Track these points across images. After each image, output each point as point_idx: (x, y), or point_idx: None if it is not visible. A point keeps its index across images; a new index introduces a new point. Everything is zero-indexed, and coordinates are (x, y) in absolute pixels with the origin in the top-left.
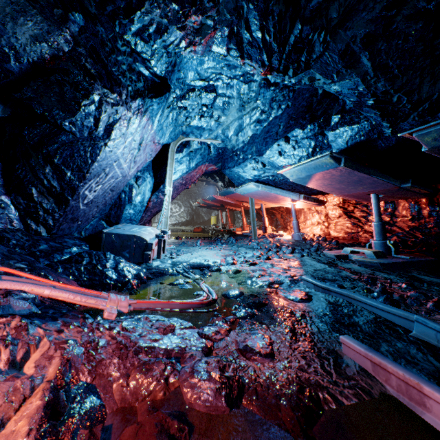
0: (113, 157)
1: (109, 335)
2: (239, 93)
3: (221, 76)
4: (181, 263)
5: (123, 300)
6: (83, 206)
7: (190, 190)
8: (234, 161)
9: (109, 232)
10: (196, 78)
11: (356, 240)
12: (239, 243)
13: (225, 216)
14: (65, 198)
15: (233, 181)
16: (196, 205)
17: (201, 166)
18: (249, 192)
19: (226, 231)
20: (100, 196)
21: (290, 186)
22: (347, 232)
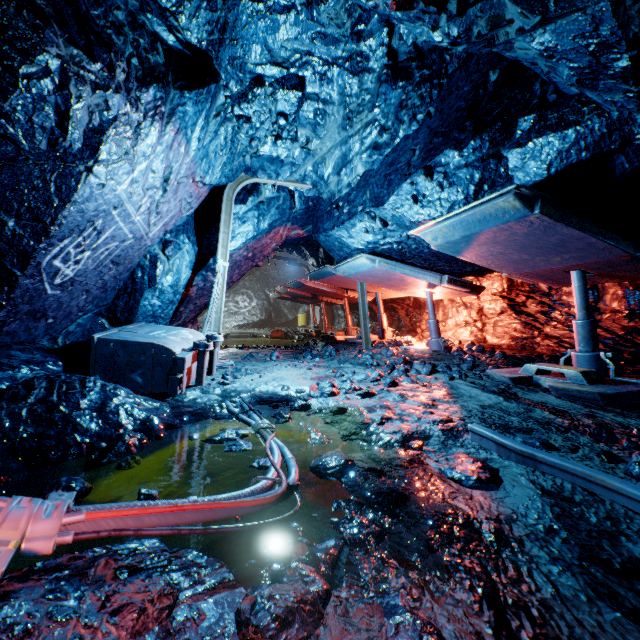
0: (110, 197)
1: None
2: (343, 93)
3: (311, 59)
4: (239, 394)
5: (44, 518)
6: (54, 290)
7: (267, 274)
8: (334, 218)
9: (105, 338)
10: (265, 58)
11: (532, 351)
12: (342, 356)
13: (319, 314)
14: (7, 272)
15: (332, 253)
16: (274, 296)
17: (278, 227)
18: (359, 272)
19: (321, 336)
20: (90, 273)
21: (427, 261)
22: (515, 338)
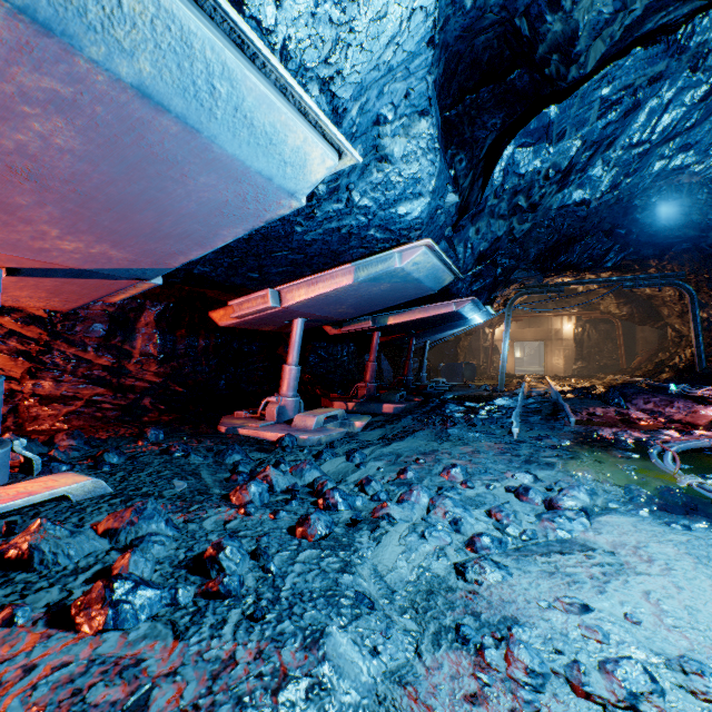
0: None
1: None
2: None
3: None
4: None
5: None
6: None
7: None
8: None
9: None
10: None
11: (52, 429)
12: (198, 675)
13: None
14: None
15: None
16: None
17: None
18: (176, 118)
19: None
20: None
21: None
22: None
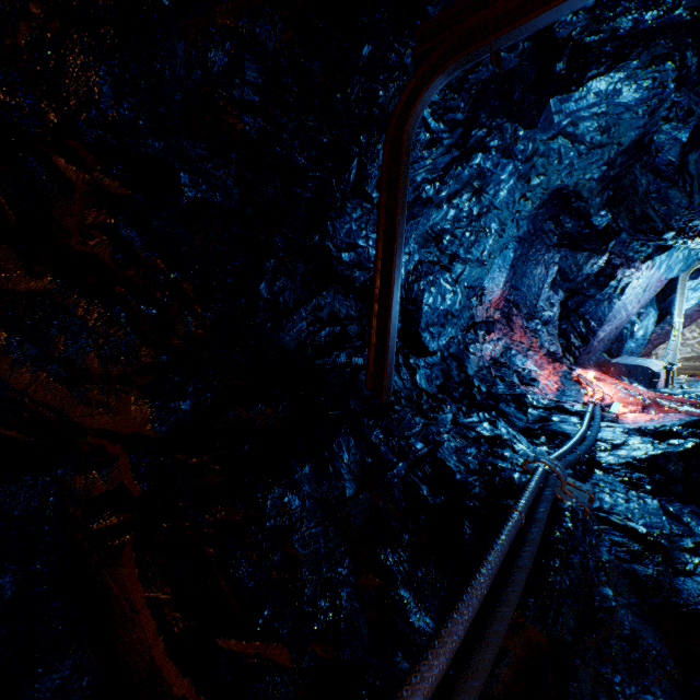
0: (622, 305)
1: (648, 399)
2: None
3: None
4: (693, 393)
5: (650, 392)
6: (595, 343)
7: None
8: None
9: (616, 363)
10: None
11: None
12: None
13: None
14: (587, 339)
15: None
16: None
17: None
18: None
19: None
20: (606, 335)
21: None
22: None
